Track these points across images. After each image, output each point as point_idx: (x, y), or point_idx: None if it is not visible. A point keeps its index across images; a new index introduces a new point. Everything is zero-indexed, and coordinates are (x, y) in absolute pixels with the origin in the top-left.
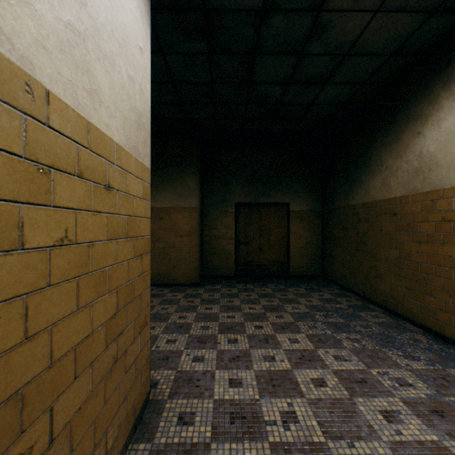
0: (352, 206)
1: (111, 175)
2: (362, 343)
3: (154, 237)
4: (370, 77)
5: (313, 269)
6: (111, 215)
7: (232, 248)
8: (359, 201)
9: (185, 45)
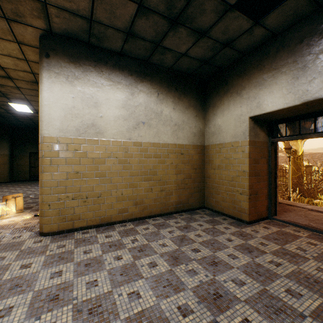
0: None
1: None
2: None
3: None
4: None
5: None
6: None
7: (28, 169)
8: None
9: None
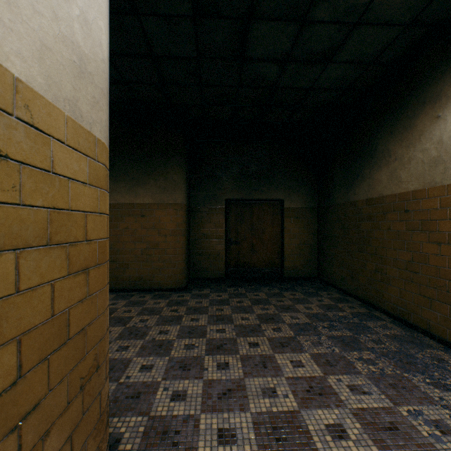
0: (353, 202)
1: (1, 132)
2: (378, 366)
3: (135, 236)
4: (378, 55)
5: (309, 270)
6: (1, 205)
7: (222, 248)
8: (362, 197)
9: (165, 2)
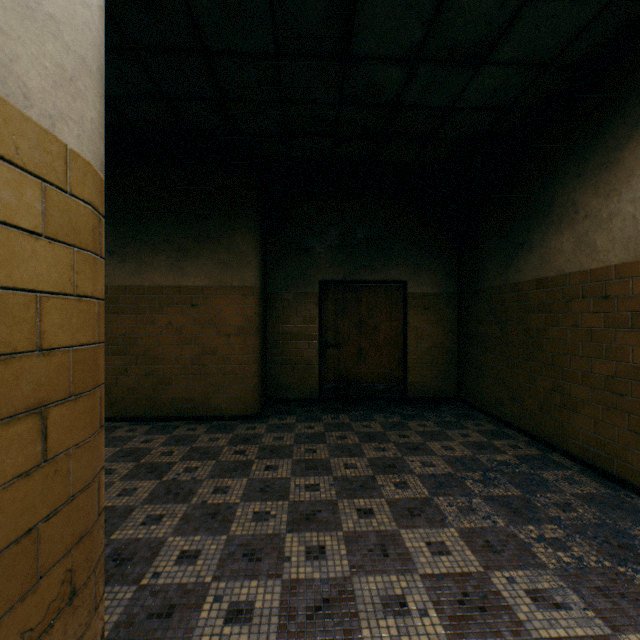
0: (515, 285)
1: None
2: (573, 552)
3: (182, 336)
4: (561, 51)
5: (445, 388)
6: None
7: (314, 354)
8: (529, 276)
9: None
